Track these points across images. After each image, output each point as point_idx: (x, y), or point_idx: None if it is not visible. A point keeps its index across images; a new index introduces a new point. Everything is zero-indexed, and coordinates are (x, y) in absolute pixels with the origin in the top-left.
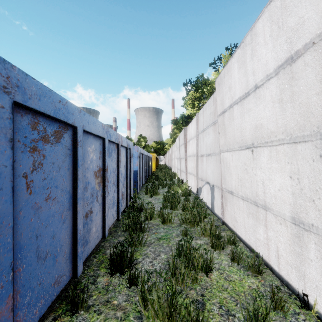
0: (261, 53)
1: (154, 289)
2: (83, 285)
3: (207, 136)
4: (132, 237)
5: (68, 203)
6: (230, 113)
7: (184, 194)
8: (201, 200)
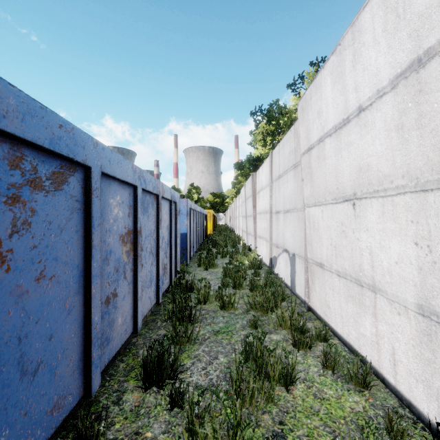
0: (368, 58)
1: (207, 416)
2: (101, 405)
3: (285, 185)
4: (176, 330)
5: (76, 283)
6: (320, 150)
7: (253, 266)
8: (276, 276)
